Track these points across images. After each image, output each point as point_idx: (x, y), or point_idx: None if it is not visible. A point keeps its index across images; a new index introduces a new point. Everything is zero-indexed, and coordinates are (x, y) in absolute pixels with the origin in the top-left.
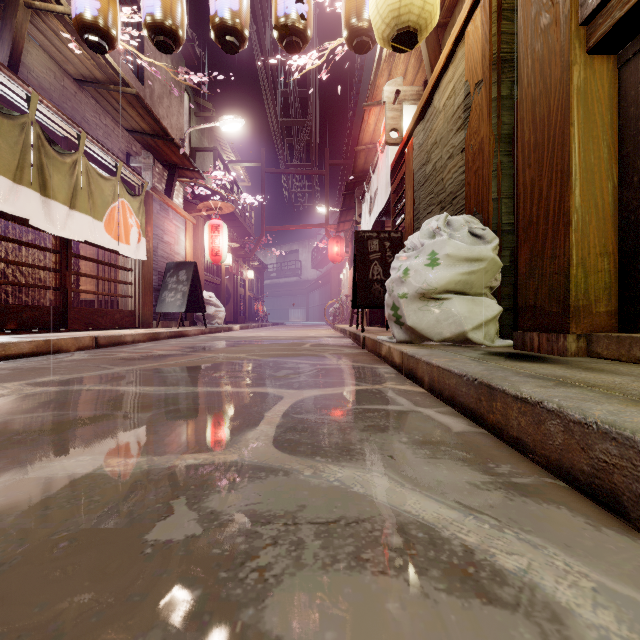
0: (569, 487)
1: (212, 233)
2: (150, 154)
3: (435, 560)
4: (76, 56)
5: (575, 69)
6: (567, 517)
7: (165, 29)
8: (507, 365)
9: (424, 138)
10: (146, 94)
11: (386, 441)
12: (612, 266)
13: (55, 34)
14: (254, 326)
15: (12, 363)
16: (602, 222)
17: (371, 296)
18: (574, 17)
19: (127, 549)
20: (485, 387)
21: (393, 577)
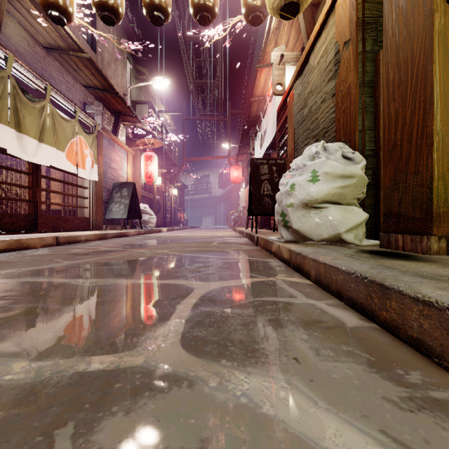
0: None
1: (146, 161)
2: (101, 103)
3: None
4: (44, 29)
5: (436, 16)
6: None
7: (108, 6)
8: (387, 263)
9: (302, 89)
10: (98, 60)
11: (288, 339)
12: None
13: (27, 12)
14: (177, 229)
15: None
16: None
17: (262, 206)
18: None
19: None
20: (377, 286)
21: None
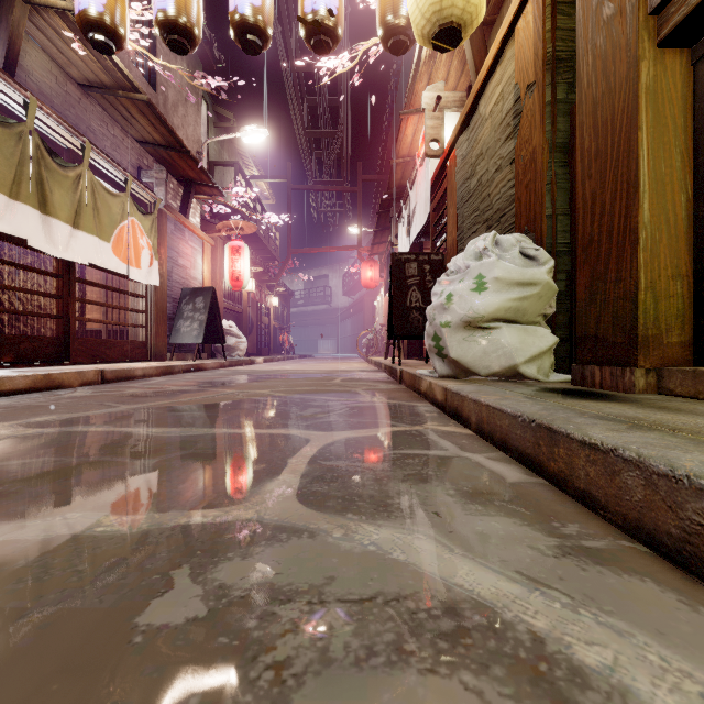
0: (652, 553)
1: (232, 256)
2: (163, 168)
3: (497, 653)
4: (80, 58)
5: (643, 65)
6: (655, 593)
7: (179, 27)
8: (568, 404)
9: (468, 149)
10: (159, 101)
11: (430, 494)
12: (686, 290)
13: (57, 33)
14: (279, 359)
15: (5, 400)
16: (674, 240)
17: (409, 325)
18: (642, 6)
19: (111, 637)
20: (545, 430)
21: (445, 677)
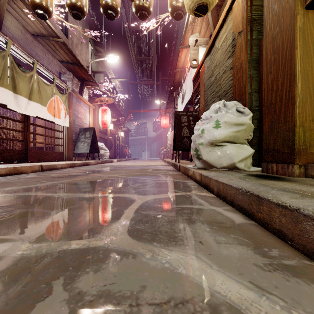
0: None
1: (103, 113)
2: (71, 73)
3: None
4: (32, 22)
5: (298, 17)
6: None
7: (77, 7)
8: (263, 182)
9: (210, 63)
10: (69, 43)
11: (196, 230)
12: None
13: (21, 10)
14: (124, 160)
15: None
16: (313, 102)
17: (183, 144)
18: None
19: None
20: (255, 196)
21: None
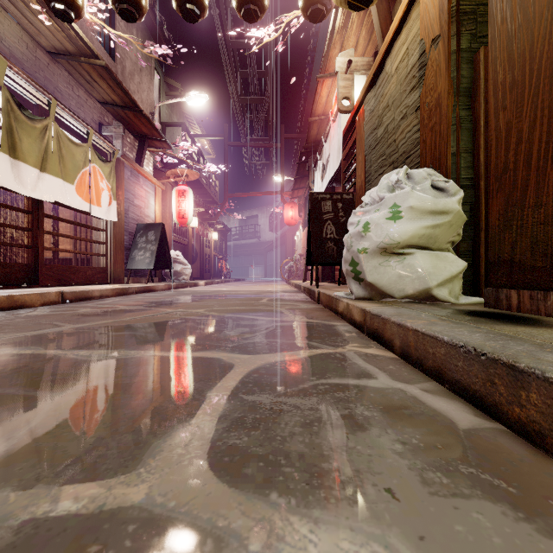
0: None
1: (179, 198)
2: (120, 124)
3: None
4: (47, 28)
5: None
6: None
7: None
8: (507, 331)
9: (375, 104)
10: (118, 70)
11: (373, 451)
12: None
13: (26, 5)
14: (218, 282)
15: None
16: None
17: (325, 254)
18: None
19: None
20: (503, 367)
21: None
